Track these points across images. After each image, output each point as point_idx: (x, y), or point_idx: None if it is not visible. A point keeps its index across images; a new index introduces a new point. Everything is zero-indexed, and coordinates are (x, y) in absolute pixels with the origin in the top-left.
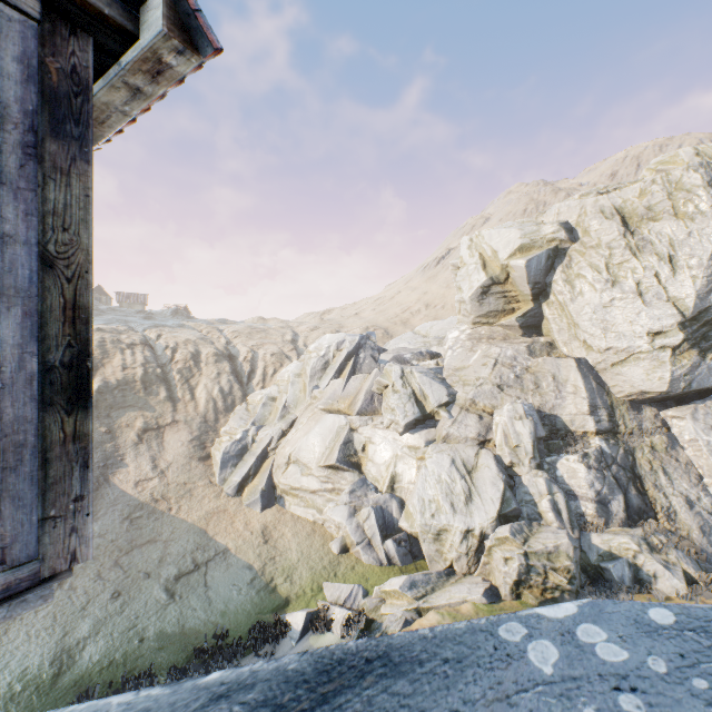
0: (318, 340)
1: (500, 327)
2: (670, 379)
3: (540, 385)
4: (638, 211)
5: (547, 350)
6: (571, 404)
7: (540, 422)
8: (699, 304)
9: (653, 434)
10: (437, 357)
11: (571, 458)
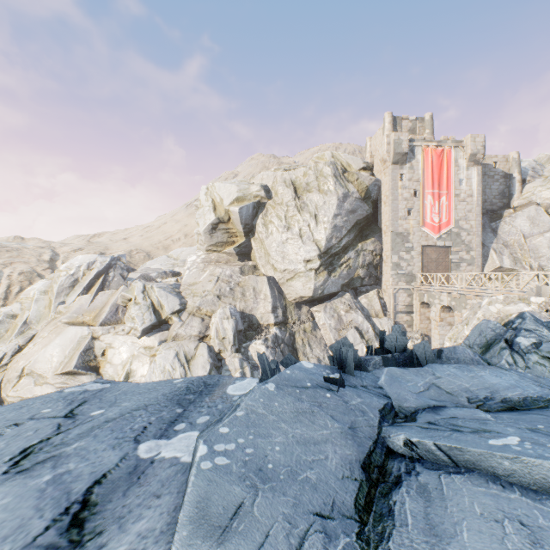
0: (70, 261)
1: (225, 254)
2: (314, 289)
3: (245, 294)
4: (302, 185)
5: (253, 271)
6: (262, 306)
7: (241, 320)
8: (327, 244)
9: (306, 322)
10: (178, 275)
11: (258, 342)
